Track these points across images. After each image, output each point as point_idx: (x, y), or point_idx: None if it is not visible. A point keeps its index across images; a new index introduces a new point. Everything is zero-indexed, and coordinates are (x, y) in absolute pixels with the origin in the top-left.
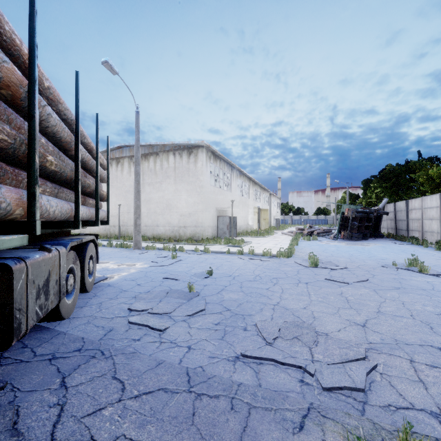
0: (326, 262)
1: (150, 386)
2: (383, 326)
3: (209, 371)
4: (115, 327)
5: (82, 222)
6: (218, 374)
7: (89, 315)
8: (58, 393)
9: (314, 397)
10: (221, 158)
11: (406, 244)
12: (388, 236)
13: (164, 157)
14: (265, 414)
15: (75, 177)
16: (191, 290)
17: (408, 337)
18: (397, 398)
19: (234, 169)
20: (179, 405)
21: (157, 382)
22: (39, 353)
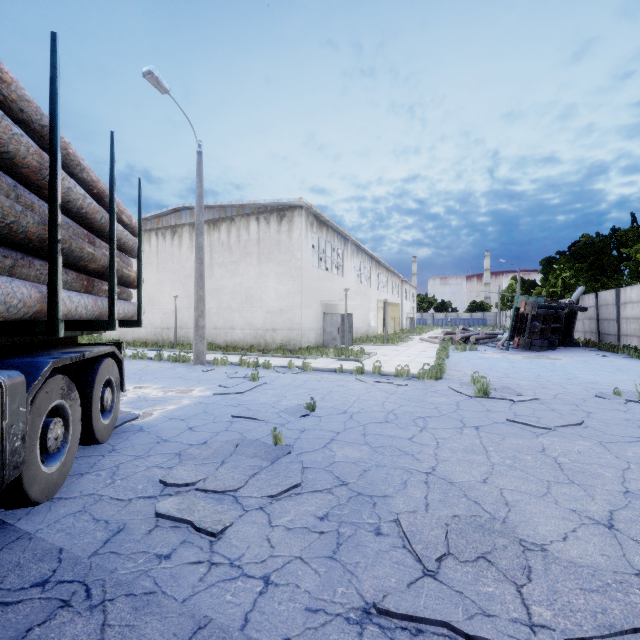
0: (501, 389)
1: None
2: None
3: None
4: (129, 523)
5: (85, 322)
6: None
7: (90, 492)
8: None
9: None
10: (329, 225)
11: (620, 357)
12: (587, 344)
13: (242, 224)
14: None
15: (49, 236)
16: (278, 442)
17: None
18: None
19: (349, 242)
20: None
21: None
22: None
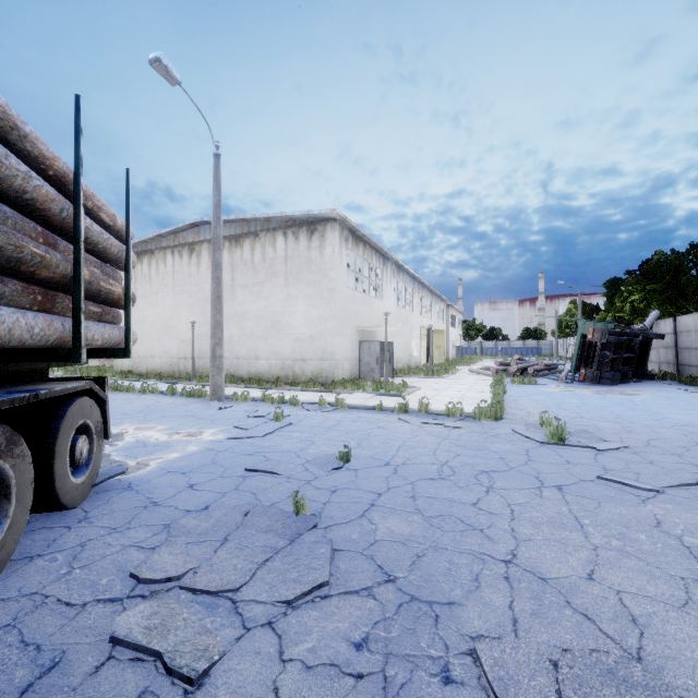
0: (578, 433)
1: None
2: None
3: None
4: (70, 652)
5: (39, 351)
6: None
7: (32, 591)
8: None
9: None
10: (366, 241)
11: None
12: (665, 377)
13: (268, 240)
14: None
15: None
16: (301, 510)
17: None
18: None
19: (388, 261)
20: None
21: None
22: None
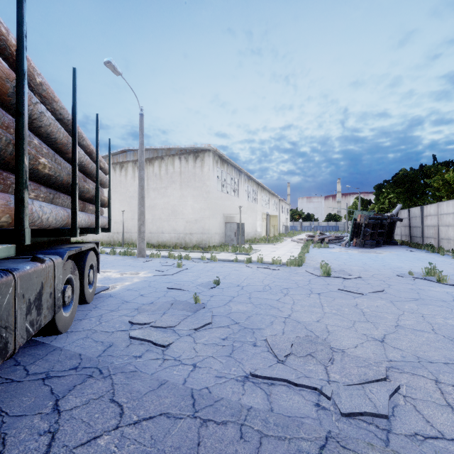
0: (338, 271)
1: (151, 410)
2: (403, 342)
3: (215, 392)
4: (115, 342)
5: (81, 229)
6: (226, 396)
7: (88, 328)
8: (50, 418)
9: (332, 424)
10: (228, 162)
11: (422, 251)
12: (402, 243)
13: (169, 161)
14: (278, 444)
15: (72, 181)
16: (197, 301)
17: (431, 354)
18: (424, 426)
19: (242, 173)
20: (183, 433)
21: (159, 405)
22: (32, 372)
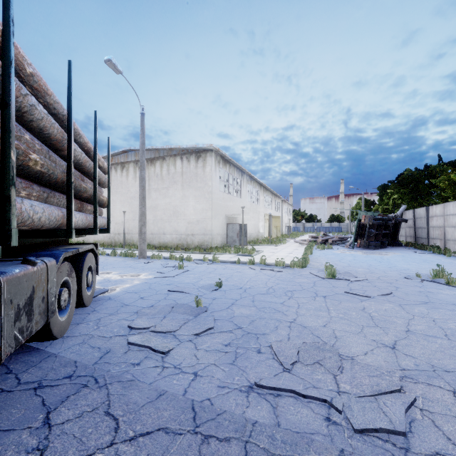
0: (343, 273)
1: (148, 424)
2: (415, 349)
3: (218, 404)
4: (113, 348)
5: (78, 230)
6: (229, 409)
7: (85, 333)
8: (40, 433)
9: (345, 442)
10: (231, 162)
11: (427, 253)
12: (407, 245)
13: (171, 161)
14: None
15: (67, 180)
16: (199, 305)
17: (447, 362)
18: (445, 444)
19: (244, 174)
20: (182, 451)
21: (157, 419)
22: (24, 381)
